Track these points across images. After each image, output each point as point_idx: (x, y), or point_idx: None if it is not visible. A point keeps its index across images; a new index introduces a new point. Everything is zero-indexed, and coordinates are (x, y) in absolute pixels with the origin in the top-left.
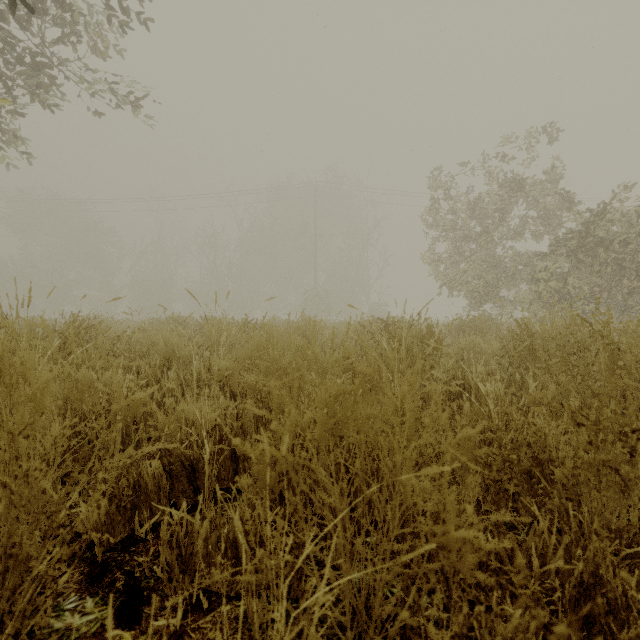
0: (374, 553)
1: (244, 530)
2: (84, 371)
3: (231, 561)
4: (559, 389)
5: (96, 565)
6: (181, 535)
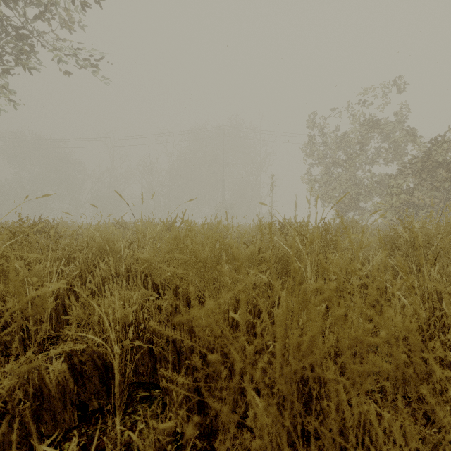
0: None
1: None
2: (15, 263)
3: None
4: None
5: None
6: None
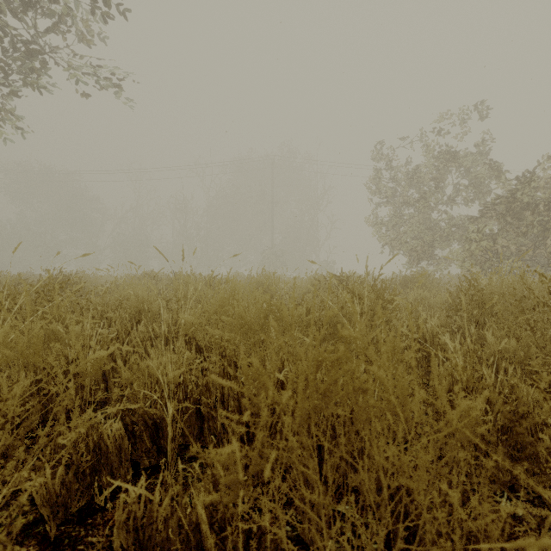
0: (360, 548)
1: (208, 514)
2: (53, 325)
3: (193, 548)
4: (519, 344)
5: (47, 543)
6: (138, 516)
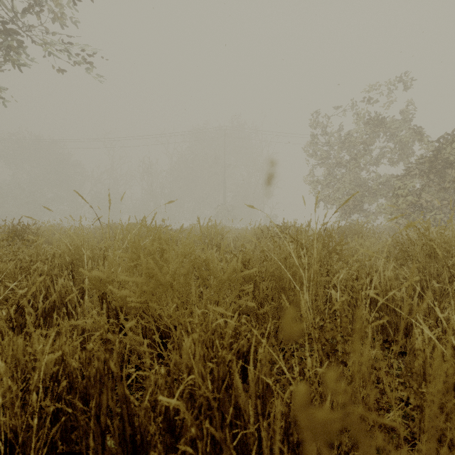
0: None
1: None
2: None
3: None
4: None
5: None
6: None
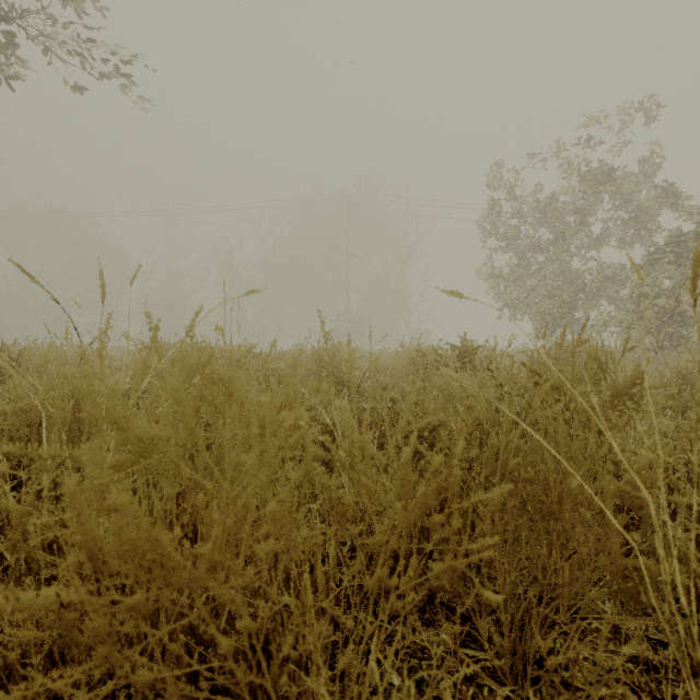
0: None
1: None
2: None
3: None
4: None
5: None
6: None
